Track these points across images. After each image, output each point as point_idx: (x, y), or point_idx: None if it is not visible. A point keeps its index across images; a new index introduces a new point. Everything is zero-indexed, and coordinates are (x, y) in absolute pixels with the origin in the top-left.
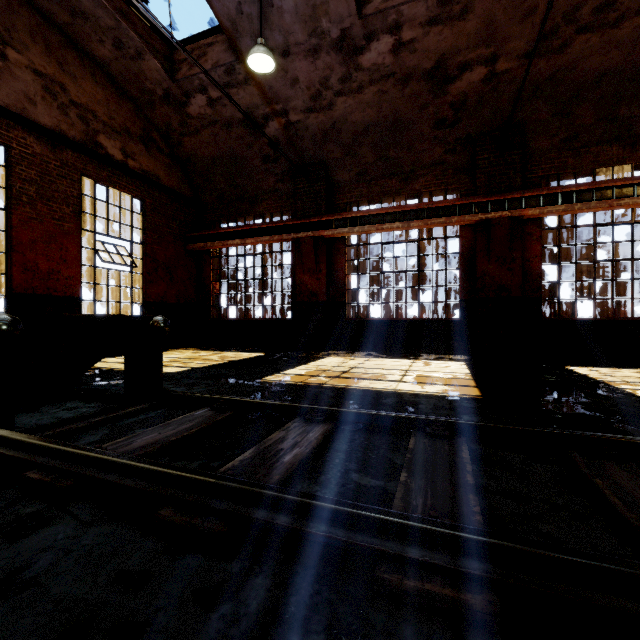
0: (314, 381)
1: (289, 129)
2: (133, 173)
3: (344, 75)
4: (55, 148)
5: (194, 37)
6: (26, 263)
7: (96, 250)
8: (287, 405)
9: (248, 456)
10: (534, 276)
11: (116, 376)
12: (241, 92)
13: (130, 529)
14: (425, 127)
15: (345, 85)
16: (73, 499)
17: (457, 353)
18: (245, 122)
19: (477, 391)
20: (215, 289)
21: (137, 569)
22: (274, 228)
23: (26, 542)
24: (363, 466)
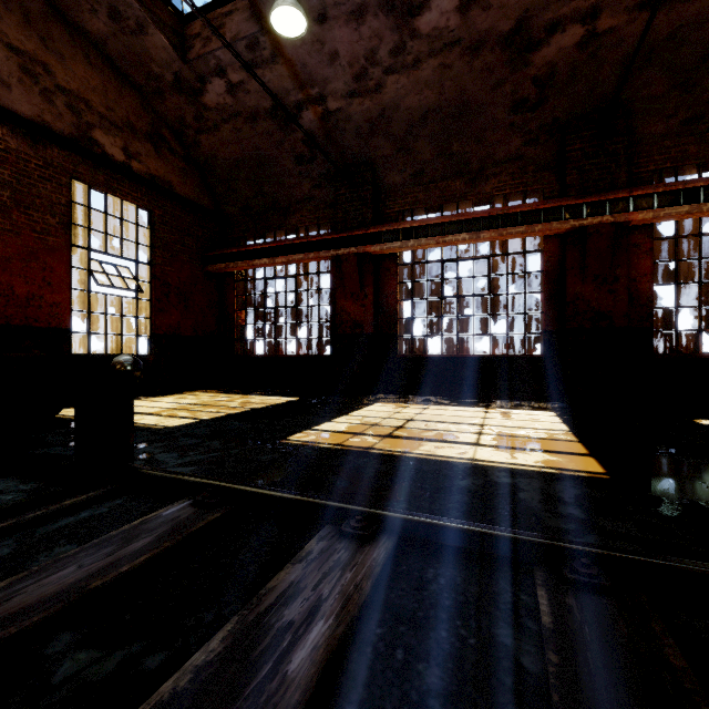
0: (357, 443)
1: (327, 120)
2: (138, 178)
3: (396, 45)
4: (36, 143)
5: (209, 5)
6: None
7: (90, 271)
8: (311, 502)
9: (216, 651)
10: (643, 300)
11: None
12: (267, 73)
13: None
14: (499, 111)
15: (397, 59)
16: None
17: (540, 399)
18: (273, 113)
19: (596, 464)
20: (240, 319)
21: None
22: (309, 244)
23: None
24: (456, 679)
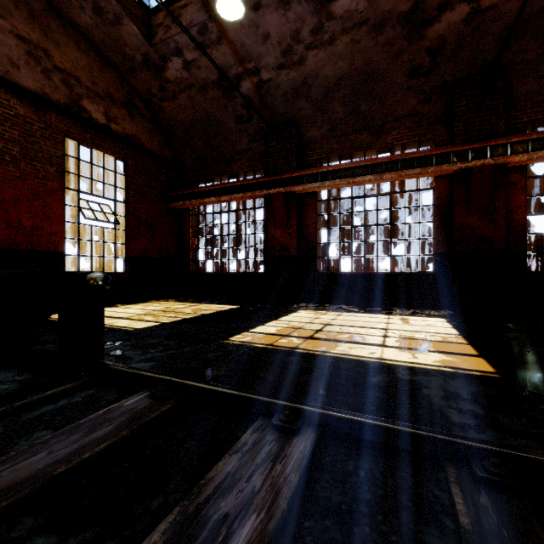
0: (285, 343)
1: (261, 88)
2: (116, 136)
3: (316, 26)
4: (39, 110)
5: (169, 1)
6: (9, 219)
7: (80, 208)
8: (246, 397)
9: None
10: (518, 227)
11: None
12: (214, 52)
13: None
14: (399, 77)
15: (316, 37)
16: None
17: (432, 307)
18: (219, 83)
19: (486, 364)
20: (194, 244)
21: None
22: (247, 185)
23: None
24: None
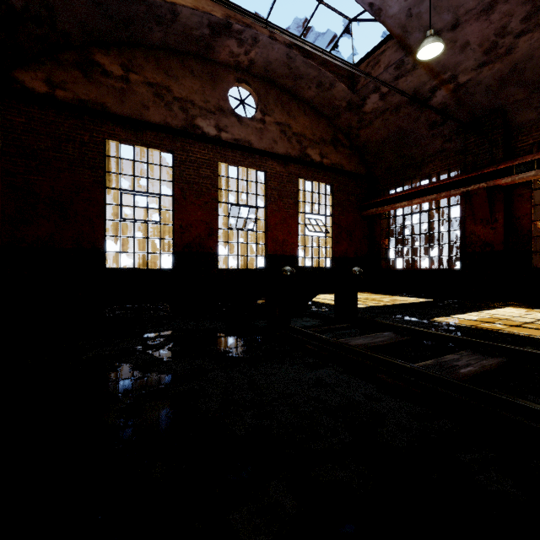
0: (487, 326)
1: (457, 91)
2: (326, 168)
3: (528, 13)
4: (285, 165)
5: (369, 53)
6: (273, 237)
7: (305, 224)
8: (459, 338)
9: (429, 363)
10: None
11: (322, 306)
12: (409, 78)
13: (363, 380)
14: None
15: (530, 22)
16: (329, 361)
17: None
18: (412, 101)
19: None
20: (384, 245)
21: (372, 395)
22: (441, 186)
23: (317, 372)
24: None
